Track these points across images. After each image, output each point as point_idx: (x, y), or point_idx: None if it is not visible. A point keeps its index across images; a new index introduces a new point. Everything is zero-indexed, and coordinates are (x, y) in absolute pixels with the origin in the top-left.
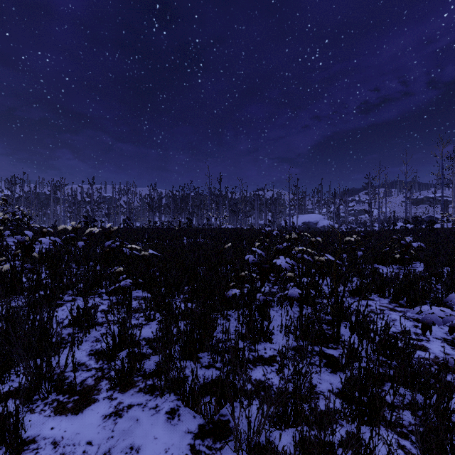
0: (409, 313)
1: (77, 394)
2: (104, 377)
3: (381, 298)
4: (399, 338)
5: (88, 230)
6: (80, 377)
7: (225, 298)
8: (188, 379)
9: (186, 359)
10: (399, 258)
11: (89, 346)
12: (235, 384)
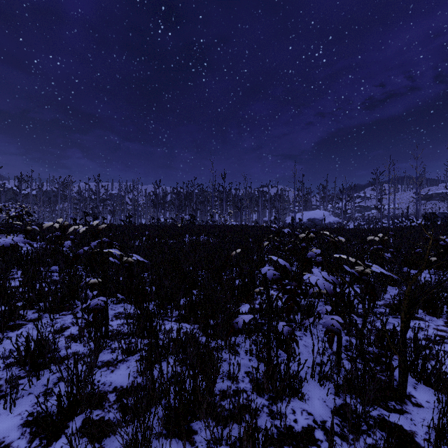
0: None
1: None
2: None
3: (432, 317)
4: None
5: (72, 229)
6: None
7: (233, 330)
8: None
9: None
10: (435, 261)
11: (30, 405)
12: None
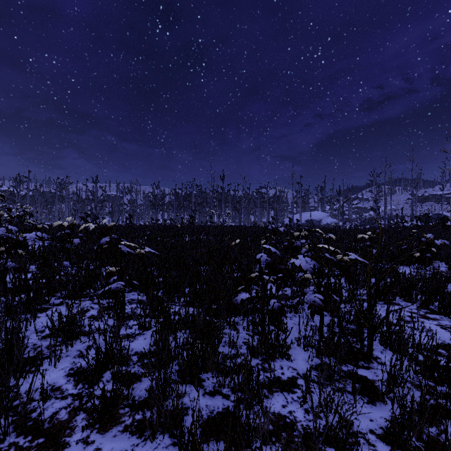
0: (445, 321)
1: (44, 434)
2: (82, 409)
3: (407, 303)
4: (441, 353)
5: (83, 226)
6: (52, 408)
7: (233, 305)
8: (187, 413)
9: (185, 387)
10: (419, 257)
11: (69, 363)
12: (249, 425)
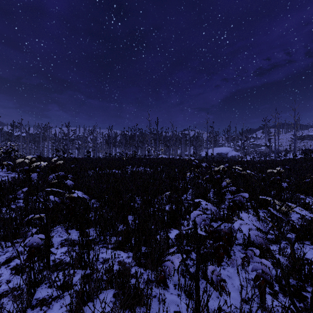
0: None
1: None
2: None
3: None
4: None
5: (34, 164)
6: None
7: (162, 276)
8: None
9: None
10: None
11: None
12: None
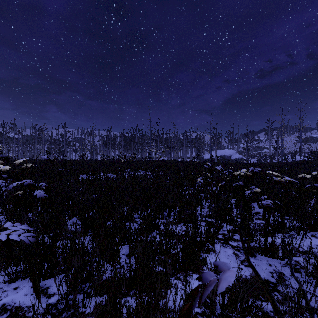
0: None
1: None
2: None
3: None
4: None
5: None
6: None
7: None
8: None
9: None
10: None
11: None
12: None
